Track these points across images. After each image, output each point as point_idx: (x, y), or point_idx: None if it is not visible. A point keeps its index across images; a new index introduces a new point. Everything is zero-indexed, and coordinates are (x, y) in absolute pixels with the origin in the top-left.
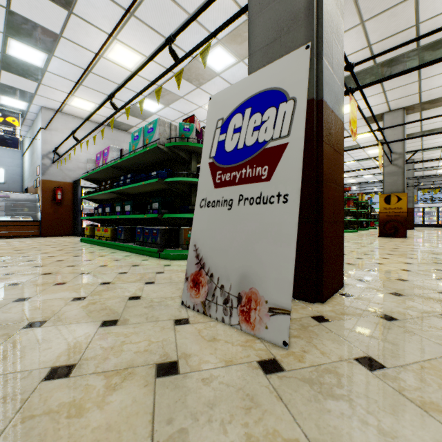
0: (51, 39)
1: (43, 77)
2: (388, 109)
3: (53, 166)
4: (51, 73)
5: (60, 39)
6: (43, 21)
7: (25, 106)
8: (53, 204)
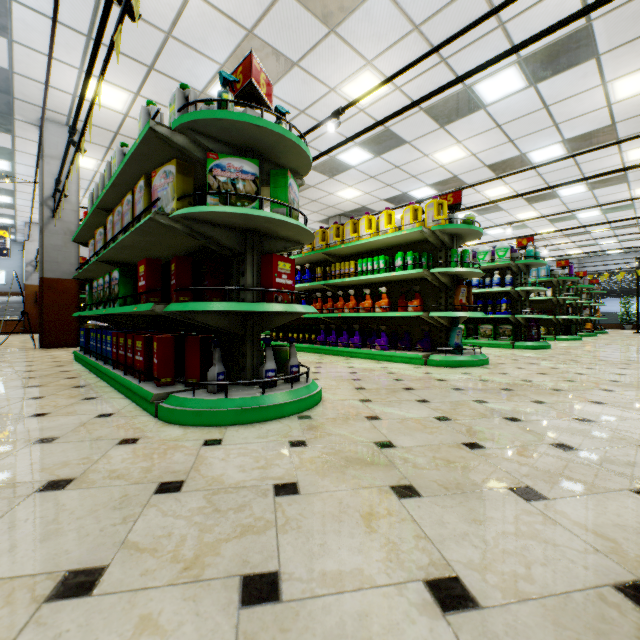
0: (10, 192)
1: (16, 207)
2: (327, 216)
3: (36, 272)
4: (21, 205)
5: (16, 191)
6: (1, 186)
7: (13, 222)
8: (36, 305)
